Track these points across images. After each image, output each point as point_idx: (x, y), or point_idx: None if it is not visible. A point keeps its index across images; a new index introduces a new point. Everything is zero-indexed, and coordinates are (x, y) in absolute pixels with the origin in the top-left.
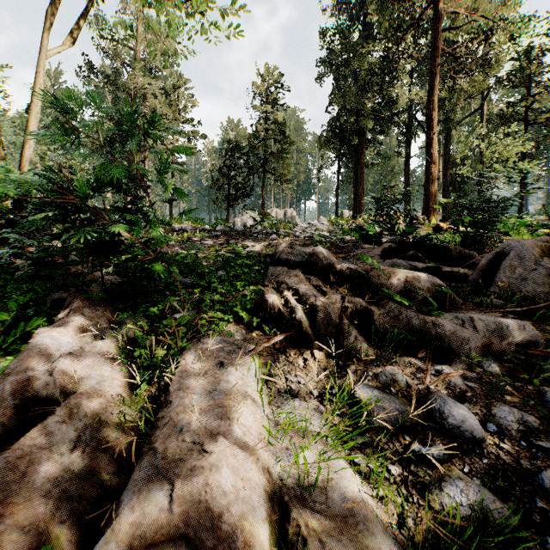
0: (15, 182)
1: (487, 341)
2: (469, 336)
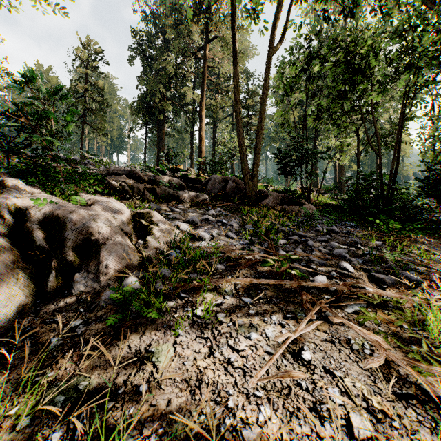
0: None
1: (192, 198)
2: (187, 196)
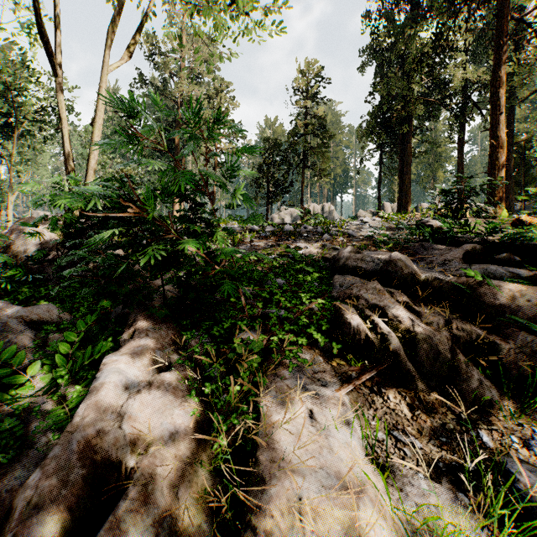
0: (82, 197)
1: None
2: None
